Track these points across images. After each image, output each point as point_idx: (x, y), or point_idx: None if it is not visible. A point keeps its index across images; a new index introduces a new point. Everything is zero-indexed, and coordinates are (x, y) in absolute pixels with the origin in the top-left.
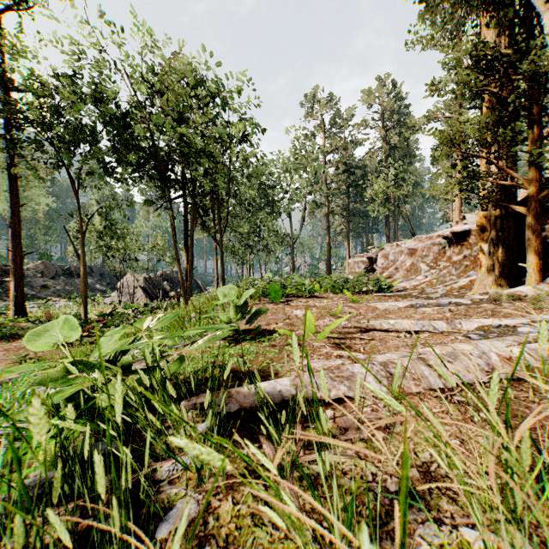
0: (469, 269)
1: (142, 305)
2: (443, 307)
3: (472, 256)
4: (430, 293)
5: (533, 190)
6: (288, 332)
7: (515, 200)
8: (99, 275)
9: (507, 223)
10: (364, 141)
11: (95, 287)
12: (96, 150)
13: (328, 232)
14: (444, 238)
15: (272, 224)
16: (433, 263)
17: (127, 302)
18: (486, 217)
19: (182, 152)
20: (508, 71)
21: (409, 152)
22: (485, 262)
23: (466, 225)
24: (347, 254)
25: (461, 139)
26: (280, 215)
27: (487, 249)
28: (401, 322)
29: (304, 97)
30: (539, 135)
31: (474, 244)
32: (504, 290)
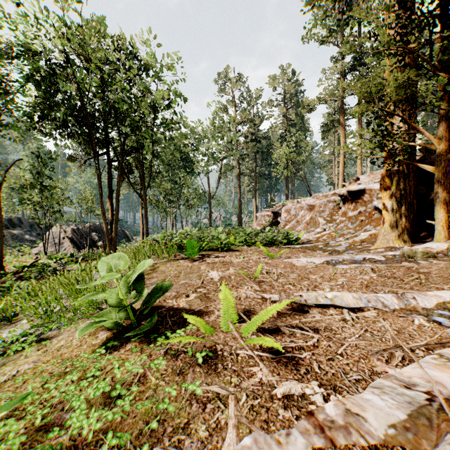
0: (365, 224)
1: (67, 256)
2: (361, 264)
3: (367, 212)
4: (334, 246)
5: (443, 150)
6: (200, 323)
7: (415, 161)
8: (29, 226)
9: (409, 182)
10: (269, 117)
11: (24, 238)
12: (10, 101)
13: (239, 191)
14: (340, 196)
15: (192, 182)
16: (329, 218)
17: (54, 252)
18: (389, 176)
19: (105, 111)
20: (428, 25)
21: (304, 127)
22: (388, 219)
23: (360, 185)
24: (255, 209)
25: (380, 93)
26: (199, 175)
27: (390, 206)
28: (341, 297)
29: (220, 76)
30: (449, 96)
31: (369, 202)
32: (407, 245)
